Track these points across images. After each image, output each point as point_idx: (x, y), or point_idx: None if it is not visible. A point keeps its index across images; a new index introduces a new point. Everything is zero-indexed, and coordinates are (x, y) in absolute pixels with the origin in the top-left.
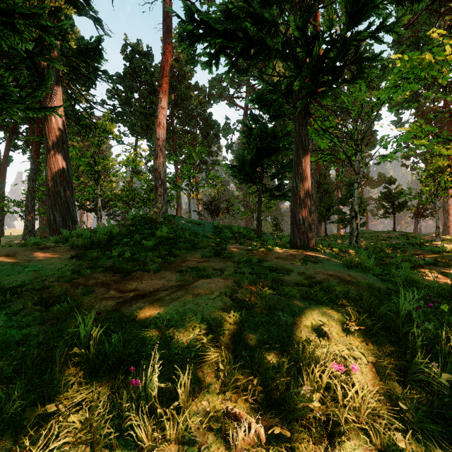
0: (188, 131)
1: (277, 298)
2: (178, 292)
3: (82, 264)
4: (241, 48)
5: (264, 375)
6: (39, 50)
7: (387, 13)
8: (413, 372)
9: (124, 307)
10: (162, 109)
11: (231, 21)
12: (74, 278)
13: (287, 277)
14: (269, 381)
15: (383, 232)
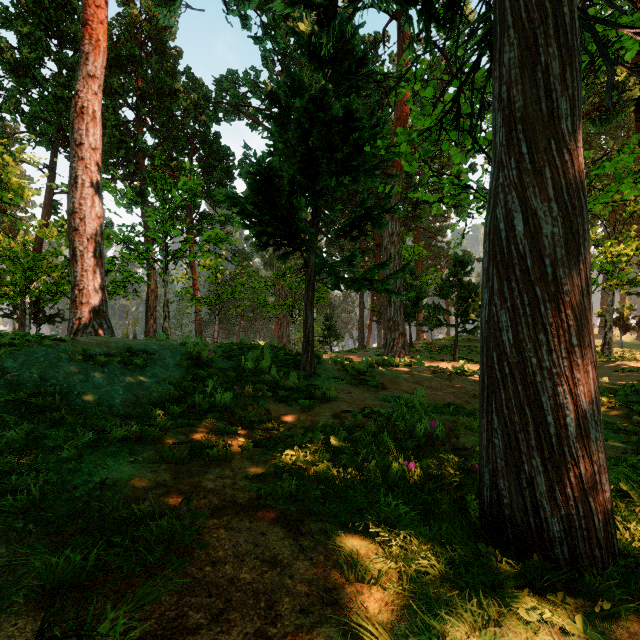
0: (172, 157)
1: None
2: None
3: None
4: None
5: None
6: None
7: None
8: None
9: None
10: (89, 77)
11: None
12: None
13: None
14: None
15: None
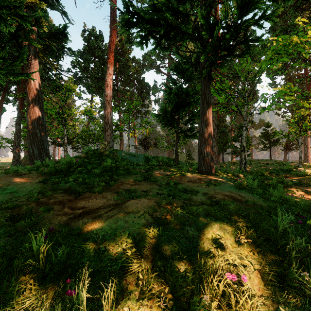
0: (128, 90)
1: (187, 215)
2: (114, 210)
3: (46, 187)
4: (163, 32)
5: (174, 282)
6: (22, 33)
7: (266, 6)
8: (289, 279)
9: (73, 222)
10: (109, 74)
11: (156, 13)
12: (39, 198)
13: (195, 197)
14: (178, 288)
15: (263, 160)
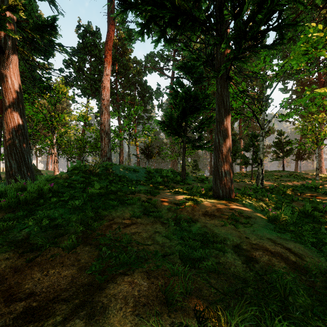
0: (128, 94)
1: None
2: (79, 315)
3: None
4: (169, 18)
5: None
6: None
7: None
8: None
9: None
10: (106, 75)
11: None
12: None
13: (224, 258)
14: None
15: (275, 172)
